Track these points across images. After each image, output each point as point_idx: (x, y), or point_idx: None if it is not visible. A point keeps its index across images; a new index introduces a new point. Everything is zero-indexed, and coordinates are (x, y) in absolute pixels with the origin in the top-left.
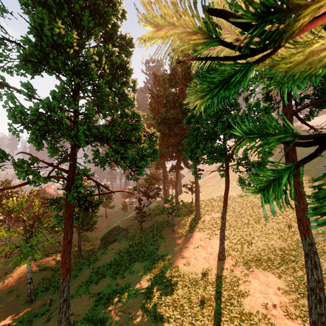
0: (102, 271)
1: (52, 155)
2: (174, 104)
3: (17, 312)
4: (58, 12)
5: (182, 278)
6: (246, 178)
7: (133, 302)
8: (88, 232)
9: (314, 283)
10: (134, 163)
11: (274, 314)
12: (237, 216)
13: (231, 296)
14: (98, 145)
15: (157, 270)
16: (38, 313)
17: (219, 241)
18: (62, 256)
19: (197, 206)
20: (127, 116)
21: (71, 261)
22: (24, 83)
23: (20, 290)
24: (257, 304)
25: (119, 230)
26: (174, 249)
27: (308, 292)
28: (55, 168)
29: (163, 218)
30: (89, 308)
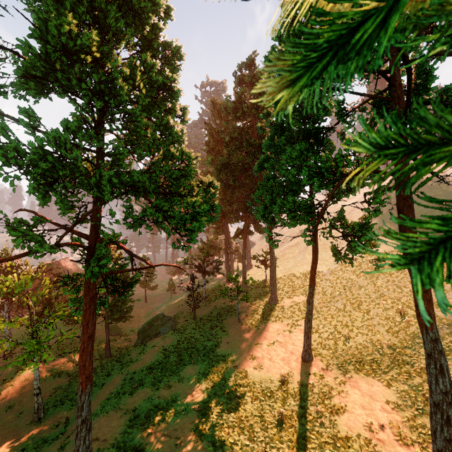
0: (139, 377)
1: (64, 213)
2: (241, 143)
3: (18, 436)
4: (73, 7)
5: (252, 388)
6: (340, 247)
7: (183, 422)
8: (121, 322)
9: (440, 396)
10: (183, 224)
11: (382, 439)
12: (329, 299)
13: (321, 412)
14: (132, 200)
15: (217, 376)
16: (48, 437)
17: (304, 335)
18: (81, 359)
19: (273, 286)
20: (173, 158)
21: (96, 363)
22: (23, 109)
23: (23, 405)
24: (358, 425)
25: (163, 320)
26: (240, 346)
27: (431, 409)
28: (68, 231)
29: (225, 302)
30: (121, 430)
